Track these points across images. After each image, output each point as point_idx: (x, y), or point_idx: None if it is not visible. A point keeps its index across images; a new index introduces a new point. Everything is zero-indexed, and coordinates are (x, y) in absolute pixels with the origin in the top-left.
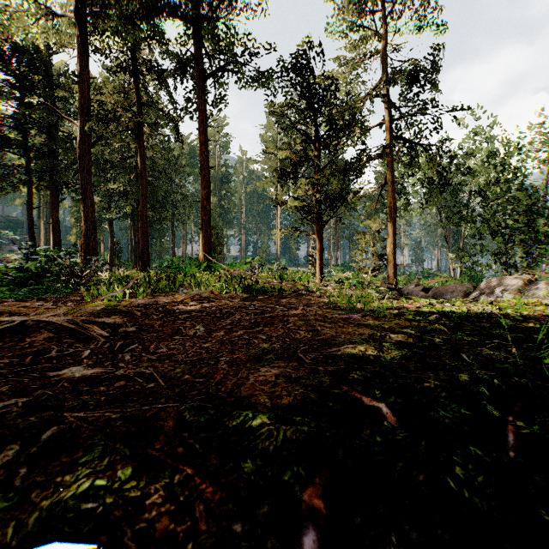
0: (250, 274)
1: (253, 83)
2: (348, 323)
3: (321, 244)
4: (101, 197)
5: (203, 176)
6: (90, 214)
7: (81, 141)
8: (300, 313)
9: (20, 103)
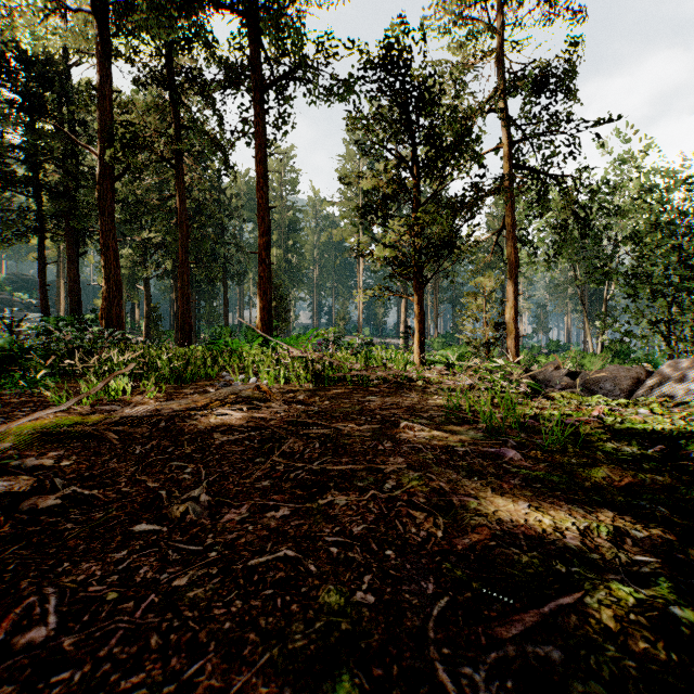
0: (319, 356)
1: (327, 95)
2: (506, 474)
3: (421, 310)
4: (133, 249)
5: (261, 219)
6: (113, 270)
7: (102, 174)
8: (404, 440)
9: (28, 128)
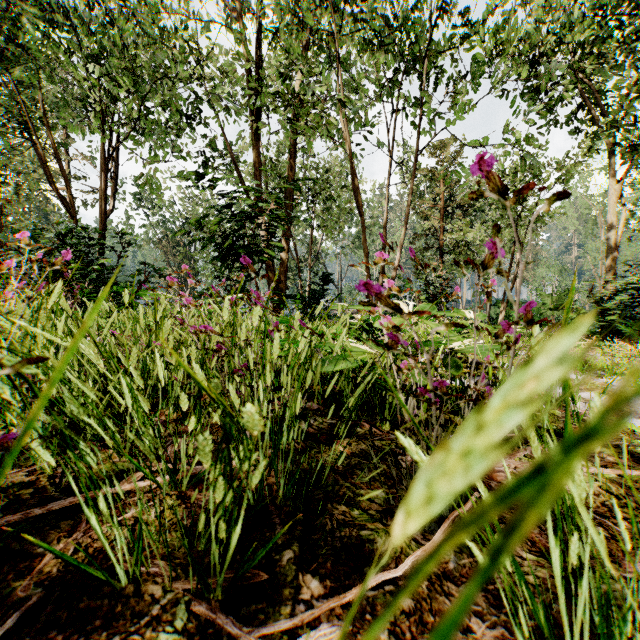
0: None
1: None
2: None
3: None
4: None
5: None
6: None
7: None
8: None
9: None
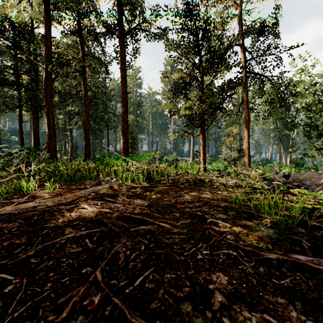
0: (150, 167)
1: (155, 38)
2: None
3: (204, 142)
4: (64, 115)
5: (123, 98)
6: (51, 124)
7: (46, 77)
8: (215, 240)
9: (14, 58)
